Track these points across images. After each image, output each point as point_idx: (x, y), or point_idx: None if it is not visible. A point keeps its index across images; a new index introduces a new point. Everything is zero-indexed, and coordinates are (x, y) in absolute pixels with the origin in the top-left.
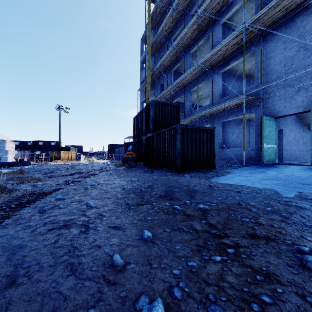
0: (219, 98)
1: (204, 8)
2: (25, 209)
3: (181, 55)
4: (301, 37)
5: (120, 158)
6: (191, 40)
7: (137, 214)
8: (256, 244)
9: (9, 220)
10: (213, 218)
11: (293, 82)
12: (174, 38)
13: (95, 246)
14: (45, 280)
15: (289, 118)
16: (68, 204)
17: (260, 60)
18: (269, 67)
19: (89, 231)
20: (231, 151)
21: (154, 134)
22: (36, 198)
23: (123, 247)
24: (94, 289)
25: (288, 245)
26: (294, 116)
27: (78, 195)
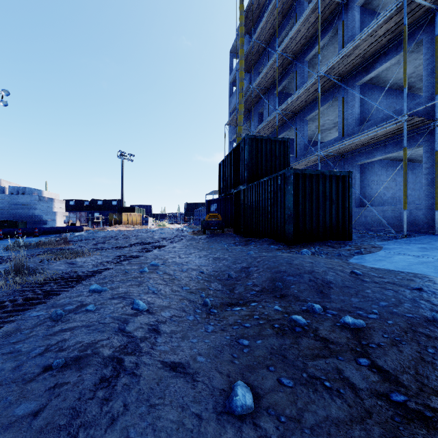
0: (354, 126)
1: None
2: (36, 308)
3: (290, 66)
4: None
5: (200, 222)
6: (307, 40)
7: (221, 330)
8: None
9: None
10: (384, 353)
11: None
12: (279, 42)
13: (119, 434)
14: None
15: None
16: (103, 301)
17: (435, 54)
18: None
19: (119, 378)
20: (377, 211)
21: (249, 186)
22: (62, 287)
23: None
24: None
25: None
26: None
27: (125, 284)
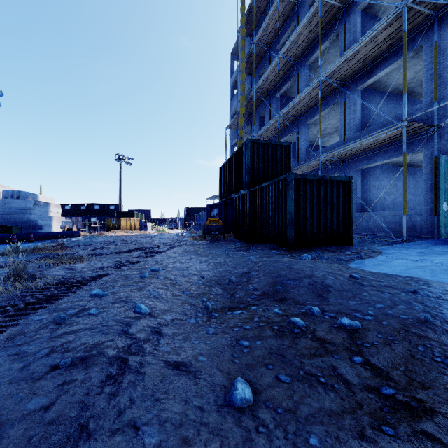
0: (356, 130)
1: None
2: (38, 312)
3: (292, 69)
4: None
5: (200, 227)
6: (309, 43)
7: (222, 332)
8: None
9: (0, 337)
10: (377, 351)
11: None
12: (281, 45)
13: (127, 424)
14: None
15: None
16: (105, 305)
17: (434, 60)
18: None
19: (125, 376)
20: (378, 216)
21: (250, 191)
22: (63, 292)
23: (188, 434)
24: None
25: None
26: None
27: (127, 289)
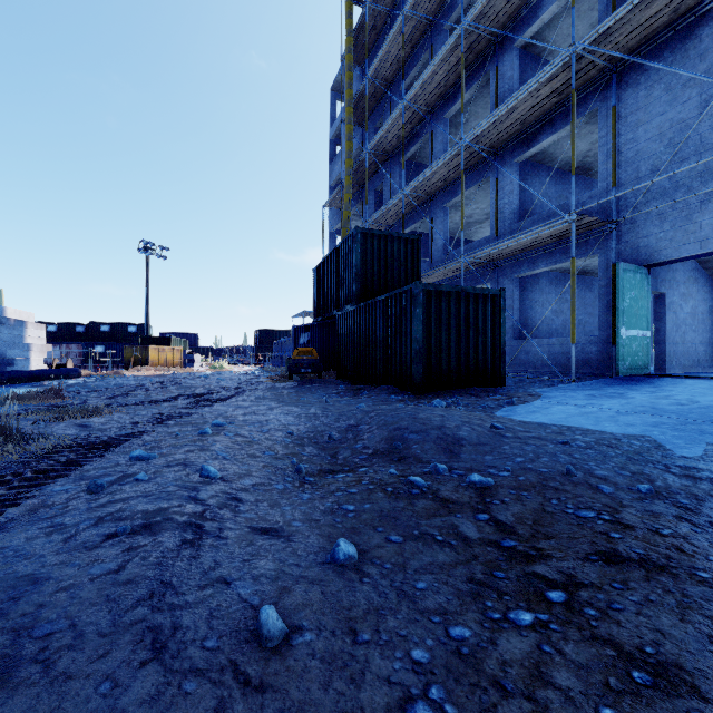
0: (512, 221)
1: (479, 11)
2: (57, 482)
3: (423, 123)
4: (711, 74)
5: (282, 362)
6: (448, 87)
7: (321, 497)
8: (621, 580)
9: (17, 510)
10: (507, 508)
11: (692, 180)
12: (407, 85)
13: (216, 580)
14: (84, 674)
15: (681, 268)
16: (157, 470)
17: (611, 131)
18: (634, 147)
19: (204, 540)
20: (541, 345)
21: (361, 307)
22: (85, 456)
23: (286, 584)
24: (208, 704)
25: (706, 585)
26: (693, 263)
27: (182, 450)
